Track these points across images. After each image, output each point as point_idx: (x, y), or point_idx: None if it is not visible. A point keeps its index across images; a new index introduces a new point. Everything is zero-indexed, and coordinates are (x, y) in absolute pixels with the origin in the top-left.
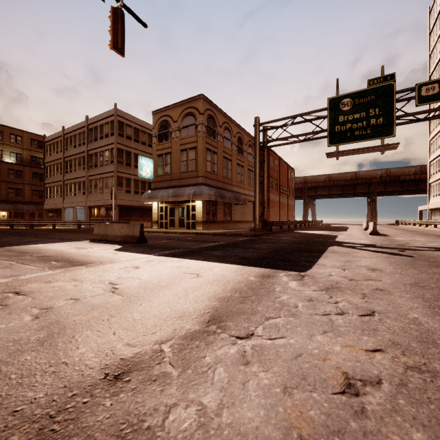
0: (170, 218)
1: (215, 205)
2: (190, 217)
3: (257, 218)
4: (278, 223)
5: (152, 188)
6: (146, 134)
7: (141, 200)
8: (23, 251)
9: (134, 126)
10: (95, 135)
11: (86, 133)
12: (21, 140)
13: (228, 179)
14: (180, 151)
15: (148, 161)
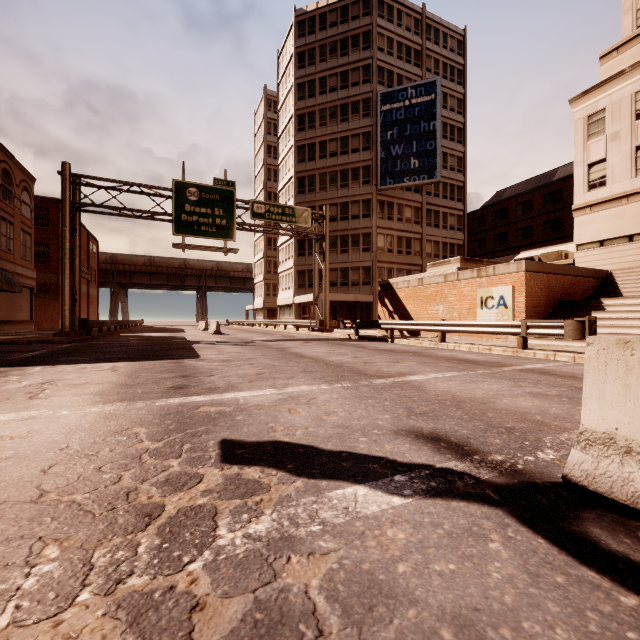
0: None
1: None
2: None
3: (67, 317)
4: (98, 323)
5: None
6: None
7: None
8: None
9: None
10: None
11: None
12: None
13: None
14: None
15: None
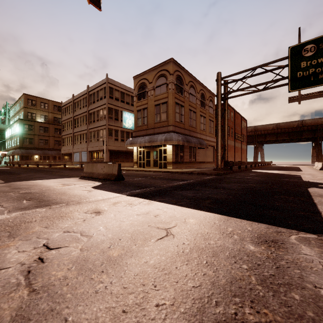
0: (146, 160)
1: (182, 148)
2: (162, 159)
3: (219, 159)
4: (237, 163)
5: (133, 136)
6: (129, 96)
7: (125, 145)
8: (17, 187)
9: (121, 90)
10: (93, 99)
11: (88, 98)
12: (48, 106)
13: (193, 128)
14: (154, 106)
15: (130, 115)
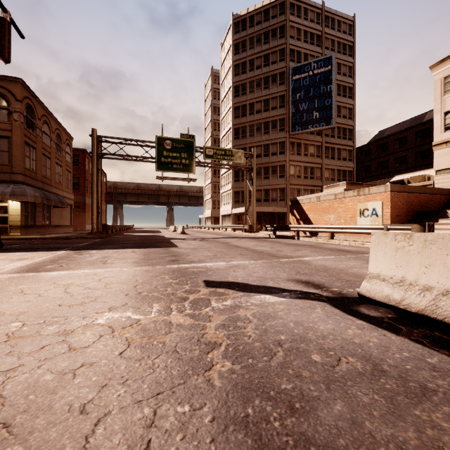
0: None
1: (34, 207)
2: None
3: (95, 223)
4: (111, 227)
5: None
6: None
7: None
8: None
9: None
10: None
11: None
12: None
13: (47, 179)
14: None
15: None
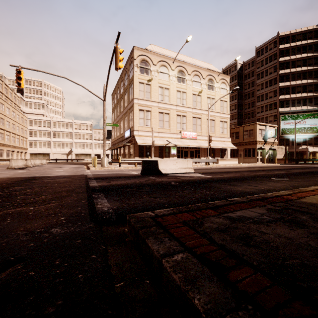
0: None
1: None
2: None
3: None
4: None
5: None
6: None
7: None
8: None
9: None
10: None
11: None
12: None
13: None
14: None
15: None
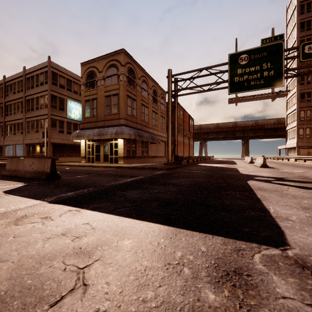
0: (96, 154)
1: (135, 143)
2: (113, 153)
3: (170, 154)
4: (186, 158)
5: (80, 128)
6: (77, 85)
7: (70, 138)
8: None
9: (67, 77)
10: (31, 83)
11: (24, 81)
12: None
13: (145, 123)
14: (104, 97)
15: (77, 105)
